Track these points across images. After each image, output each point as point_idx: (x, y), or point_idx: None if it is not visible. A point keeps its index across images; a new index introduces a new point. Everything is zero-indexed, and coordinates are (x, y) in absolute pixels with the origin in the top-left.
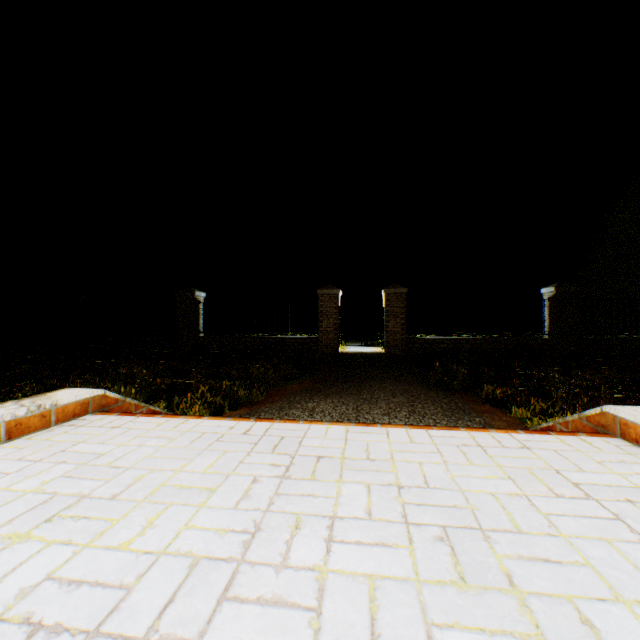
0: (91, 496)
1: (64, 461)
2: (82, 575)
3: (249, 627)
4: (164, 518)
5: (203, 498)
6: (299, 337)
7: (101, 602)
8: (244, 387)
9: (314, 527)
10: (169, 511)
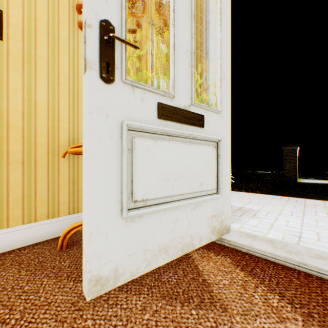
0: (251, 202)
1: (233, 197)
2: (267, 209)
3: (312, 218)
4: (275, 206)
5: (282, 206)
6: (269, 173)
7: (276, 212)
8: (253, 191)
9: (321, 213)
10: (275, 206)
